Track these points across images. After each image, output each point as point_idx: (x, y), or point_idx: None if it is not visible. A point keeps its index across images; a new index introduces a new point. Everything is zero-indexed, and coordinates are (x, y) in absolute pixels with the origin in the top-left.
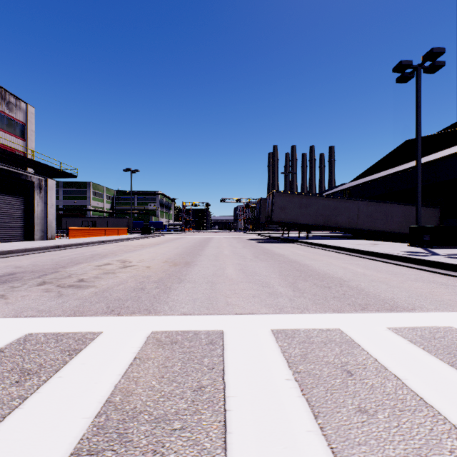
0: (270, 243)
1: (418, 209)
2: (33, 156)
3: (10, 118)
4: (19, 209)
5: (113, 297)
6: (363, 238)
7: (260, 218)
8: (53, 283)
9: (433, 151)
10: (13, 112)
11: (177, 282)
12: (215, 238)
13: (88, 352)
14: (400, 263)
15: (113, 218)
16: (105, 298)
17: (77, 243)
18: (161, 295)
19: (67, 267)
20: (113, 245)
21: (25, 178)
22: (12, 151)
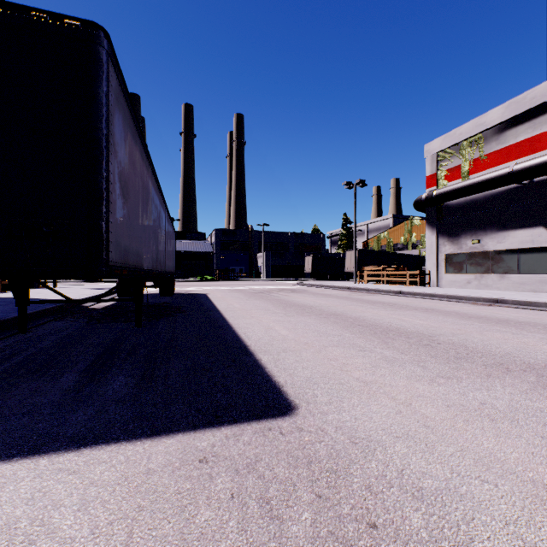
0: None
1: None
2: None
3: None
4: None
5: None
6: None
7: None
8: None
9: None
10: None
11: None
12: None
13: None
14: (77, 282)
15: None
16: None
17: None
18: None
19: None
20: None
21: None
22: None
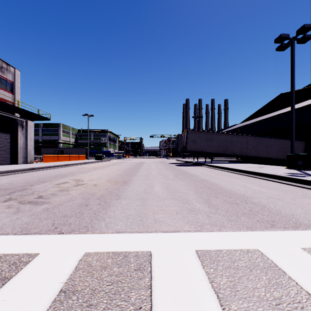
0: (185, 166)
1: (292, 142)
2: (18, 104)
3: (2, 78)
4: (7, 142)
5: (60, 213)
6: (250, 162)
7: (178, 148)
8: (17, 199)
9: (300, 101)
10: (5, 74)
11: (115, 198)
12: (146, 162)
13: (16, 282)
14: (285, 182)
15: (76, 148)
16: (53, 214)
17: (47, 166)
18: (101, 211)
19: (34, 185)
20: (73, 167)
21: (11, 119)
22: (3, 101)
